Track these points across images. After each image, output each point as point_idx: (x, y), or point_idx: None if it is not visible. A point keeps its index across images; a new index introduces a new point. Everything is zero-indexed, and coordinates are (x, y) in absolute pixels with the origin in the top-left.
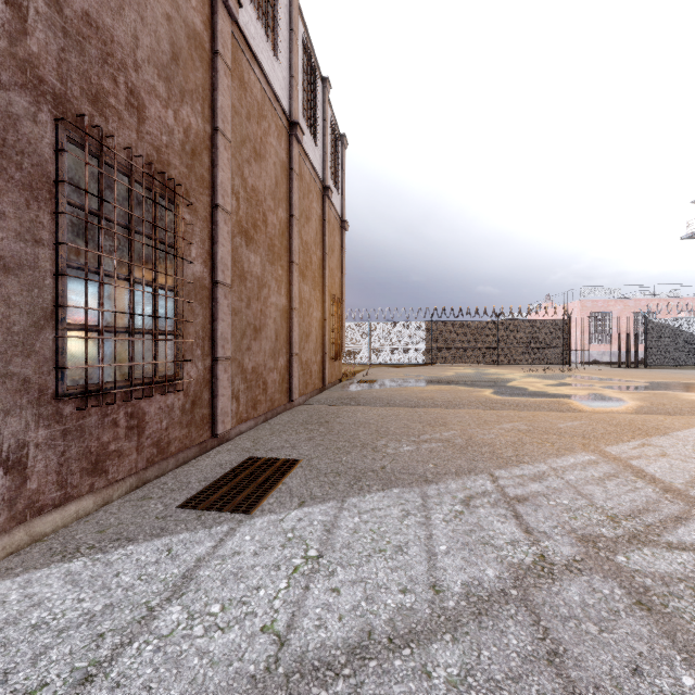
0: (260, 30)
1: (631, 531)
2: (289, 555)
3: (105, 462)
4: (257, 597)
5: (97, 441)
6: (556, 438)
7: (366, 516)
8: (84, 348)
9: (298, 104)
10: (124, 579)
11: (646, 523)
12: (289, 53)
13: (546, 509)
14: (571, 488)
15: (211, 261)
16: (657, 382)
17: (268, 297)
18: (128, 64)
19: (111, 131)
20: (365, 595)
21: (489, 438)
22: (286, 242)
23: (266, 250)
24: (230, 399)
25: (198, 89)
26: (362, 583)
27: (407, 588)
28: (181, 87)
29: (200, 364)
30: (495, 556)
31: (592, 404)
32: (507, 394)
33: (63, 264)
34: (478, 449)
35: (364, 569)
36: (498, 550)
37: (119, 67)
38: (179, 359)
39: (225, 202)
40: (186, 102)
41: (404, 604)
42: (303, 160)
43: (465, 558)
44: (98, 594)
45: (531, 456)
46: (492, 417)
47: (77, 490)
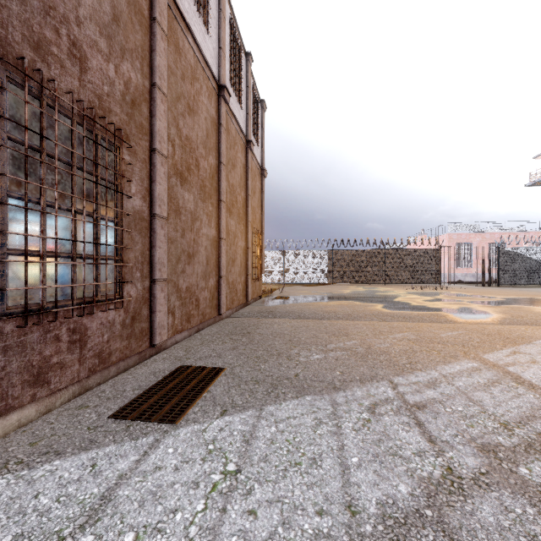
0: (193, 7)
1: (525, 439)
2: (208, 470)
3: (48, 373)
4: (173, 523)
5: (39, 355)
6: (441, 346)
7: (282, 425)
8: (52, 270)
9: (225, 71)
10: (42, 501)
11: (537, 431)
12: (218, 29)
13: (444, 417)
14: (462, 394)
15: (149, 197)
16: (512, 298)
17: (200, 228)
18: (70, 19)
19: (53, 77)
20: (282, 519)
21: (385, 346)
22: (215, 184)
23: (198, 189)
24: (166, 314)
25: (137, 49)
26: (278, 503)
27: (323, 508)
28: (122, 45)
29: (139, 285)
30: (405, 469)
31: (464, 316)
32: (395, 308)
33: (3, 194)
34: (377, 357)
35: (280, 486)
36: (407, 461)
37: (62, 21)
38: (120, 281)
39: (162, 147)
40: (126, 59)
41: (321, 529)
42: (230, 117)
43: (377, 472)
44: (11, 521)
45: (423, 363)
46: (385, 328)
47: (18, 400)
